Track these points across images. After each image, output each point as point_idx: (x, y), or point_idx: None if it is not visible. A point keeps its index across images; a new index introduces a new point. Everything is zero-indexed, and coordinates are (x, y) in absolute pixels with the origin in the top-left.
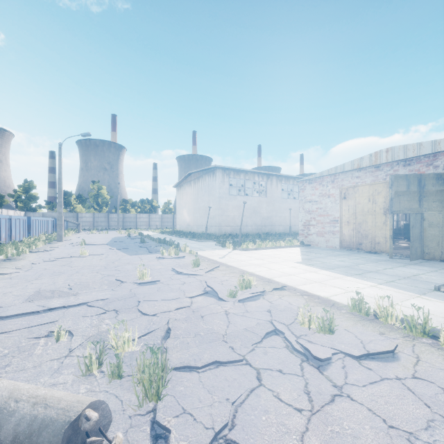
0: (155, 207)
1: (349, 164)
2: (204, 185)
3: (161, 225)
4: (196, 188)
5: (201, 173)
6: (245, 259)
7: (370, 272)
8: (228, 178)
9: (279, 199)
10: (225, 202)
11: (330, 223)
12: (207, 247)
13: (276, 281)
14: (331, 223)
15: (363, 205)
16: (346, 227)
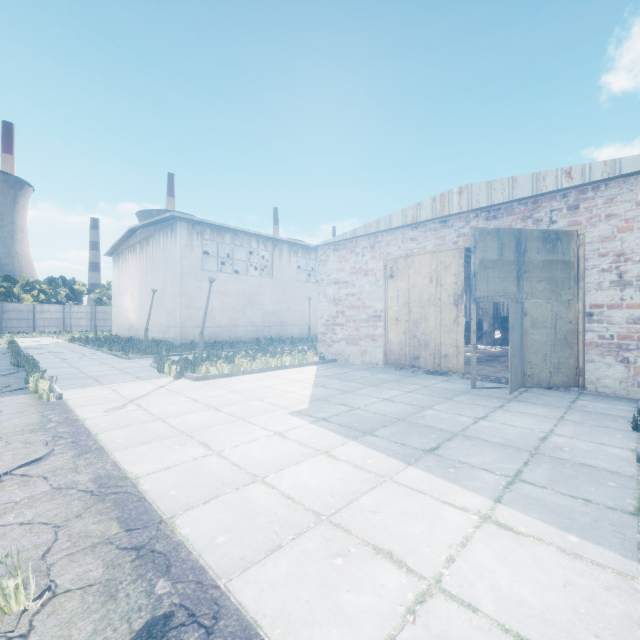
0: (79, 292)
1: (399, 216)
2: (157, 251)
3: (90, 325)
4: (144, 257)
5: (152, 230)
6: (176, 409)
7: (452, 436)
8: (201, 240)
9: (294, 282)
10: (194, 284)
11: (368, 320)
12: (124, 373)
13: (176, 538)
14: (370, 320)
15: (421, 288)
16: (394, 329)
